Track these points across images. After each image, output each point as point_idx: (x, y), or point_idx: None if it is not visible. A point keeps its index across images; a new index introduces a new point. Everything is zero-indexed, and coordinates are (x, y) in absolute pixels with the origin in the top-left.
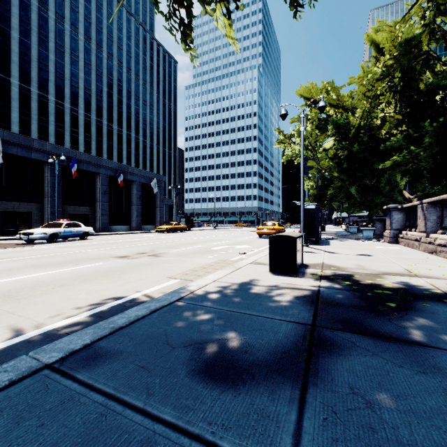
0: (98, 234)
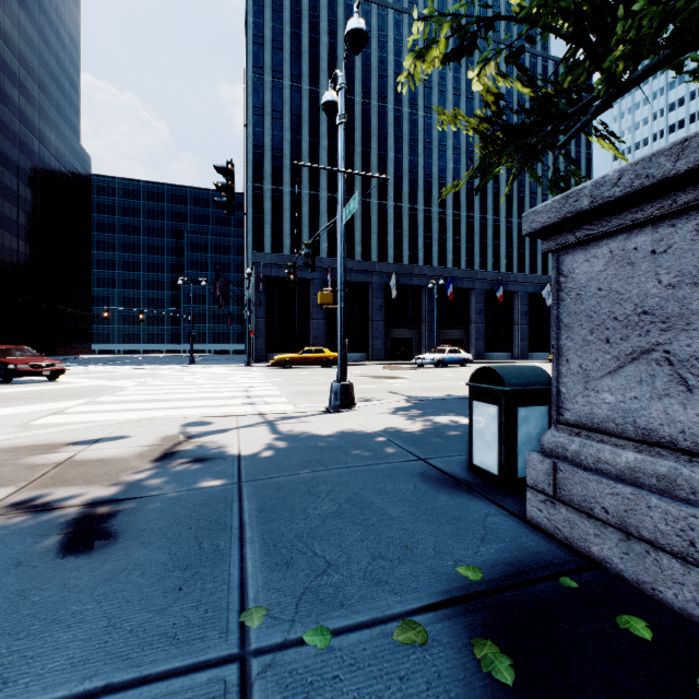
0: (474, 362)
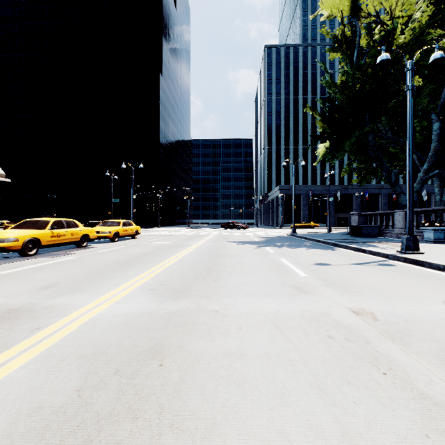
0: None
